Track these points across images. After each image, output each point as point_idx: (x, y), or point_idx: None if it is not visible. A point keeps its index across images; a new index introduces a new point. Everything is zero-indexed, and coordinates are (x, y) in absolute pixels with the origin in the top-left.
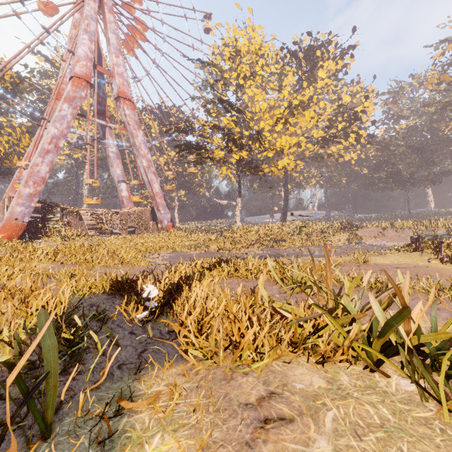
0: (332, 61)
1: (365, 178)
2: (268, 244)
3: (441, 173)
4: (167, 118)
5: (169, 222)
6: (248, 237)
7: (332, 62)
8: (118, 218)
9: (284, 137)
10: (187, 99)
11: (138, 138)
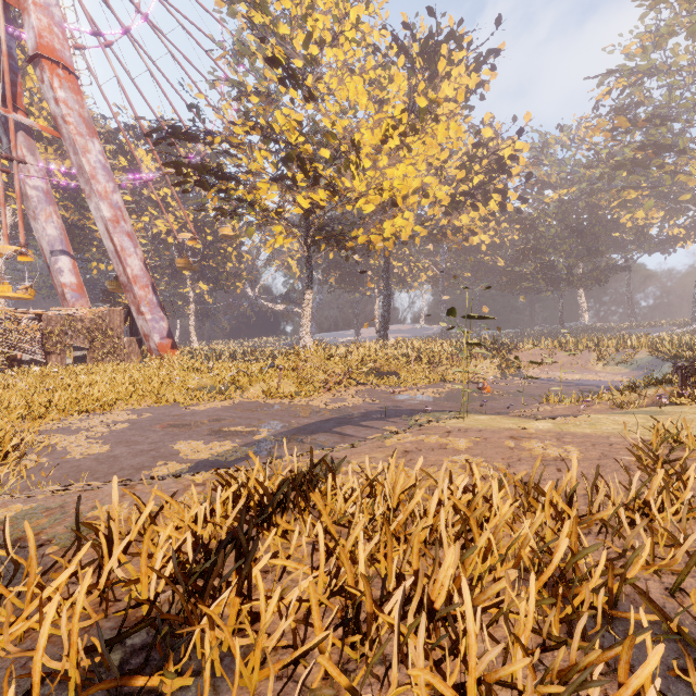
0: (465, 67)
1: (502, 273)
2: (365, 381)
3: (608, 268)
4: (172, 148)
5: (164, 339)
6: (328, 368)
7: (465, 70)
8: (39, 328)
9: (404, 164)
10: (200, 80)
11: (90, 155)
